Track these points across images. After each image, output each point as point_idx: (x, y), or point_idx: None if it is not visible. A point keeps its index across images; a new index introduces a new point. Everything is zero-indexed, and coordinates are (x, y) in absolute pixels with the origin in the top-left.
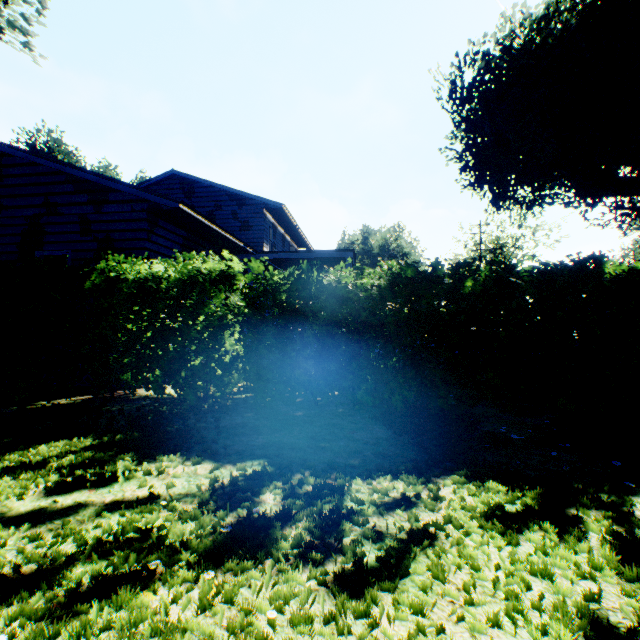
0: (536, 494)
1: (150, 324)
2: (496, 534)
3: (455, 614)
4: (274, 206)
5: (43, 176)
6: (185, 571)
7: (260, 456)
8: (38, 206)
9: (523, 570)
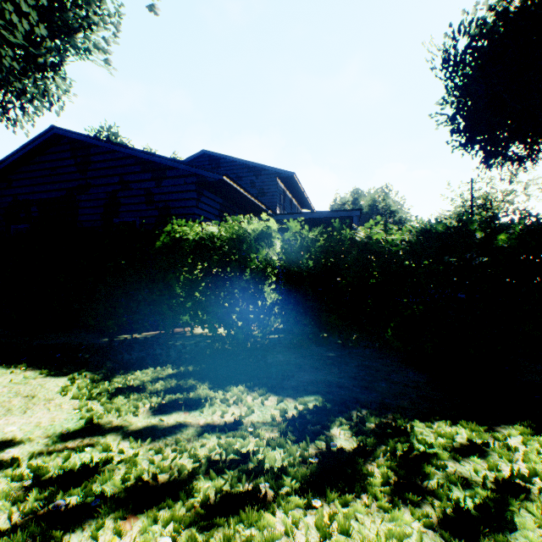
0: None
1: (205, 275)
2: None
3: None
4: (285, 175)
5: (119, 160)
6: (296, 497)
7: (313, 392)
8: (115, 184)
9: None
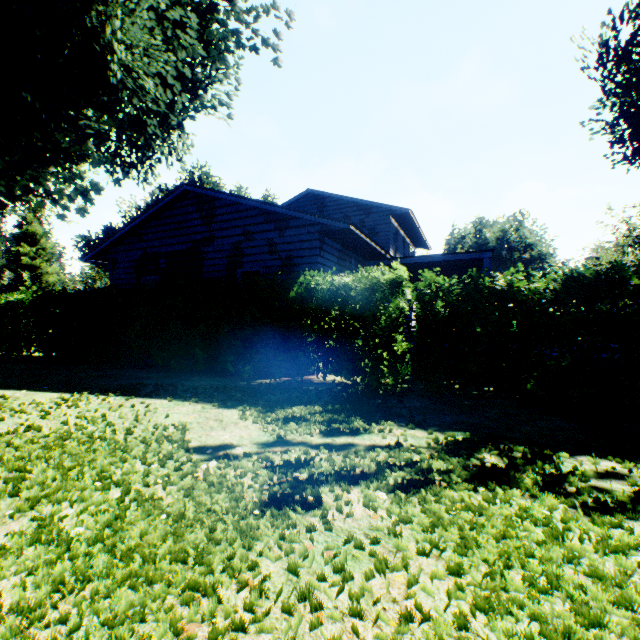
0: None
1: (338, 324)
2: None
3: None
4: (399, 212)
5: (242, 212)
6: (465, 483)
7: (458, 429)
8: (239, 235)
9: None
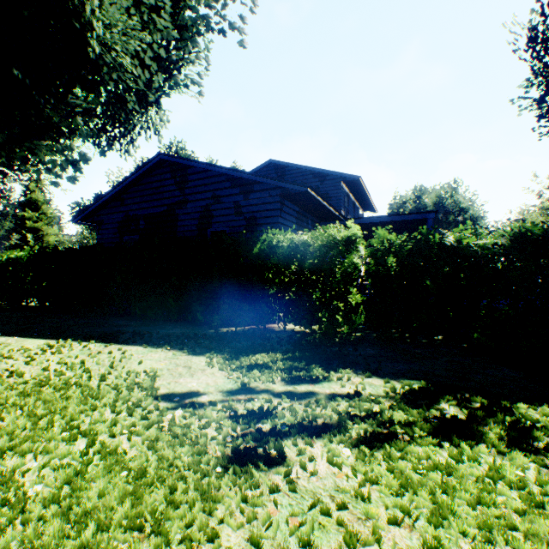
0: None
1: (297, 277)
2: None
3: None
4: (350, 179)
5: (212, 178)
6: (429, 438)
7: (413, 378)
8: (209, 199)
9: None
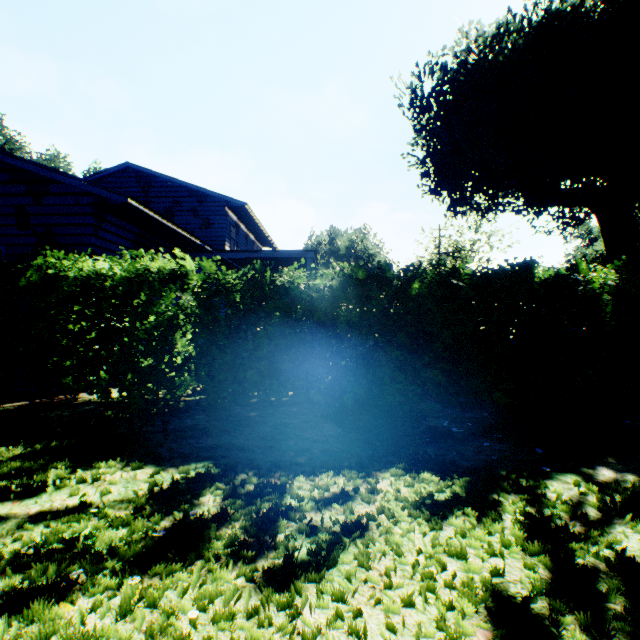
0: (464, 482)
1: (94, 324)
2: (422, 521)
3: (373, 598)
4: (236, 204)
5: None
6: (108, 578)
7: (206, 458)
8: None
9: (442, 552)
